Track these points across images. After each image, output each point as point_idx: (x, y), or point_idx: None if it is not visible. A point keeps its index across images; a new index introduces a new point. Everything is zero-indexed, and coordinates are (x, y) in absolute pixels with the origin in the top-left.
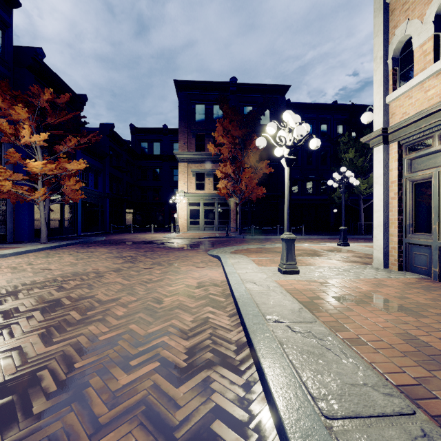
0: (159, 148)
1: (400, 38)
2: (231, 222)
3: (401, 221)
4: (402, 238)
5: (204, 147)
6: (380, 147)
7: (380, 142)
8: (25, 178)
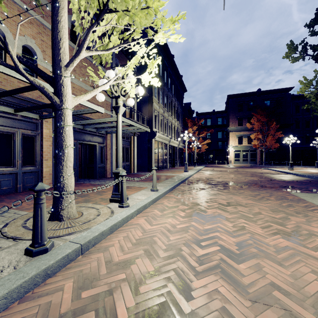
0: (210, 122)
1: None
2: (257, 160)
3: None
4: None
5: (242, 123)
6: None
7: None
8: None
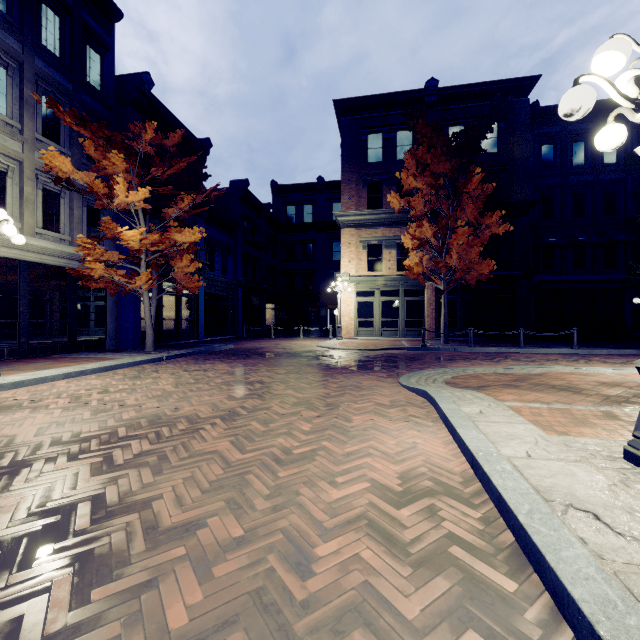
0: (312, 212)
1: None
2: (426, 323)
3: None
4: None
5: (381, 201)
6: None
7: None
8: (122, 258)
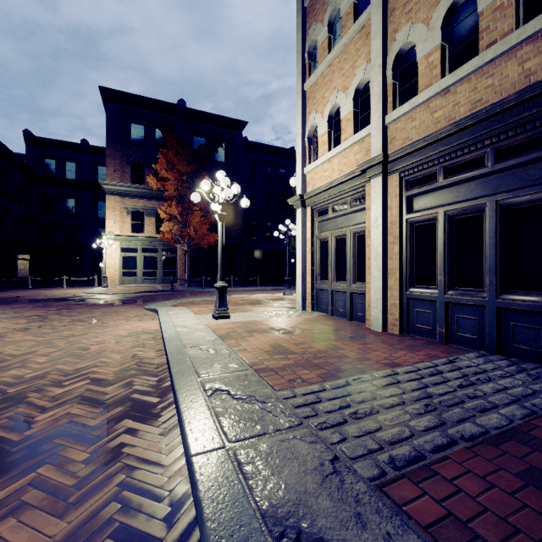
0: (75, 170)
1: (311, 123)
2: (178, 273)
3: (313, 271)
4: (314, 285)
5: (143, 178)
6: (300, 209)
7: (299, 205)
8: None
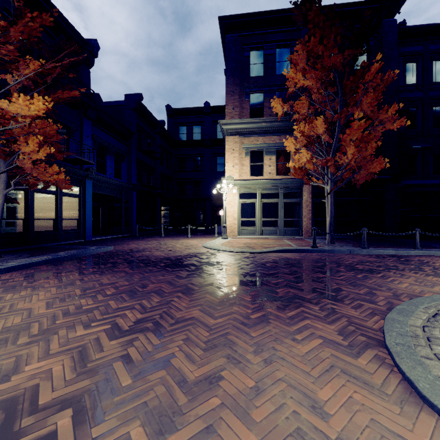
0: (200, 132)
1: None
2: (304, 223)
3: None
4: None
5: (262, 111)
6: None
7: None
8: None
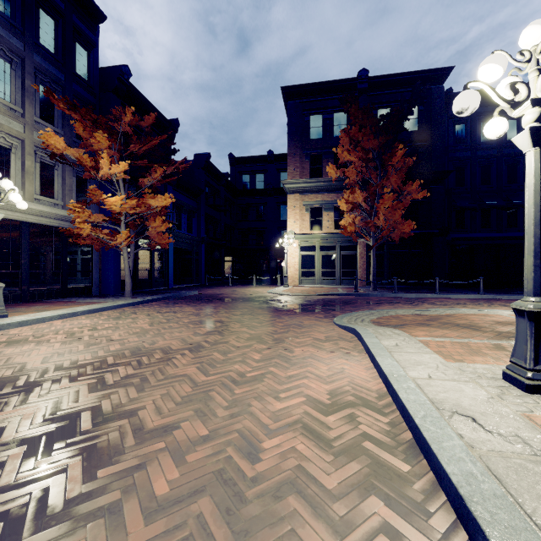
0: (263, 180)
1: None
2: (359, 273)
3: None
4: None
5: (321, 171)
6: None
7: None
8: (106, 220)
